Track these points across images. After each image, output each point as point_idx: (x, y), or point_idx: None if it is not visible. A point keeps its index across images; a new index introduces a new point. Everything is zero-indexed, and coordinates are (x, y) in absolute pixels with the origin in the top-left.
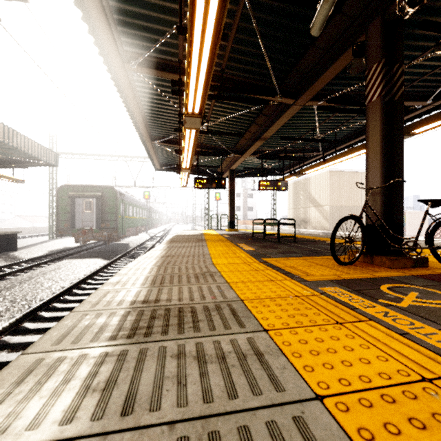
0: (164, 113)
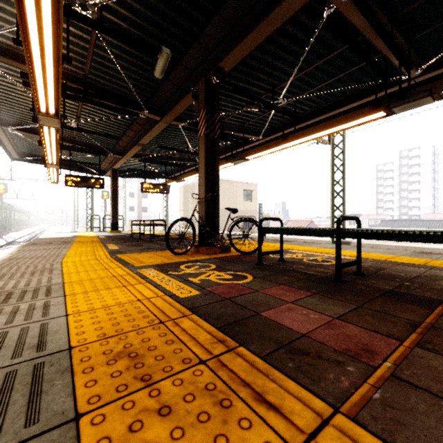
0: (18, 98)
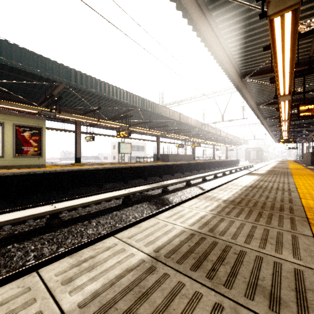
0: None
